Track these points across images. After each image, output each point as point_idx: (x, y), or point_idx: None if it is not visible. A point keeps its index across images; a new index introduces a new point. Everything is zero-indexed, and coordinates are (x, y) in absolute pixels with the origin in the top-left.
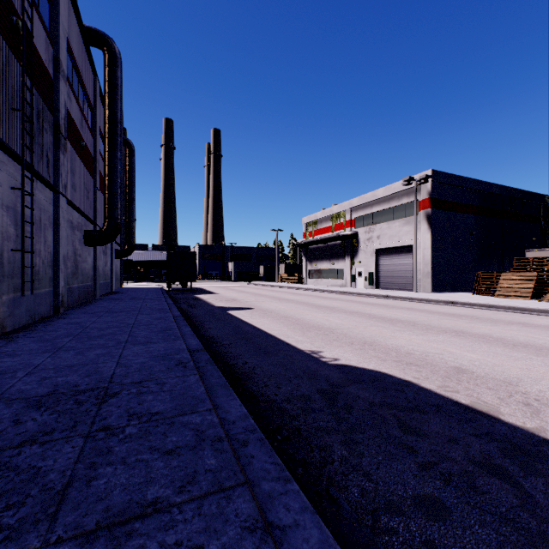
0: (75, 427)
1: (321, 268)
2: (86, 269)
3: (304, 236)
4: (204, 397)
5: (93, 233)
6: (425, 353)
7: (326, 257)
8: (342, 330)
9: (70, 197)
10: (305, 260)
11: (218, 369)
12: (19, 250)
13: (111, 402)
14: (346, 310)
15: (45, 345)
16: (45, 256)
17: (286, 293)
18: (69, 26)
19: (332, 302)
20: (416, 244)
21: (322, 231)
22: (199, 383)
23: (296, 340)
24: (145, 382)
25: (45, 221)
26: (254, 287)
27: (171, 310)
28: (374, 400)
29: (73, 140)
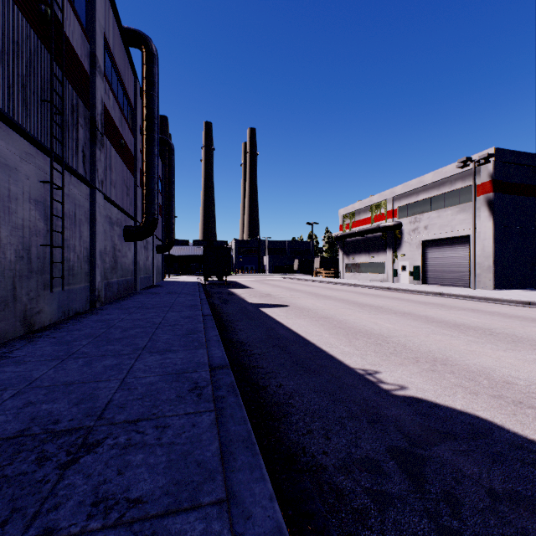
0: (4, 526)
1: (359, 262)
2: (126, 264)
3: (341, 228)
4: (215, 466)
5: (131, 229)
6: (535, 384)
7: (364, 250)
8: (398, 339)
9: (109, 193)
10: (342, 253)
11: (242, 403)
12: (48, 246)
13: (82, 464)
14: (394, 310)
15: (59, 349)
16: (80, 251)
17: (322, 288)
18: (107, 25)
19: (375, 299)
20: (474, 234)
21: (360, 222)
22: (213, 430)
23: (342, 352)
24: (142, 421)
25: (81, 216)
26: (288, 281)
27: (202, 308)
28: (493, 484)
29: (112, 137)
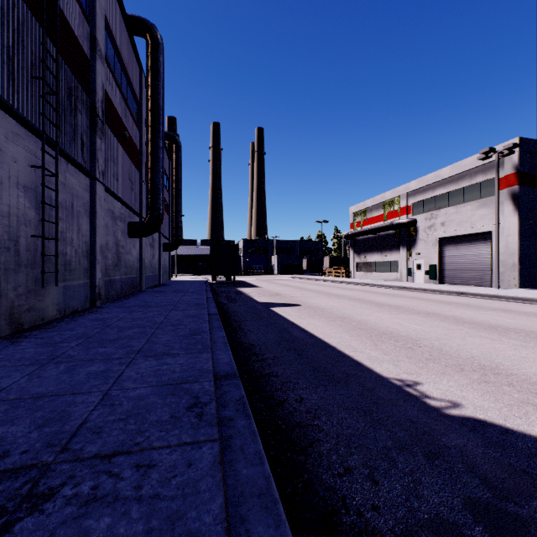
0: None
1: (370, 261)
2: (130, 261)
3: (352, 226)
4: None
5: (136, 225)
6: None
7: (377, 249)
8: (430, 342)
9: (111, 186)
10: (353, 252)
11: (255, 429)
12: (39, 237)
13: (15, 535)
14: (416, 310)
15: (43, 351)
16: (78, 245)
17: (333, 288)
18: (109, 9)
19: (393, 299)
20: (498, 230)
21: (371, 220)
22: (216, 473)
23: (368, 357)
24: (119, 456)
25: (79, 208)
26: (298, 281)
27: (208, 306)
28: None
29: (114, 128)
